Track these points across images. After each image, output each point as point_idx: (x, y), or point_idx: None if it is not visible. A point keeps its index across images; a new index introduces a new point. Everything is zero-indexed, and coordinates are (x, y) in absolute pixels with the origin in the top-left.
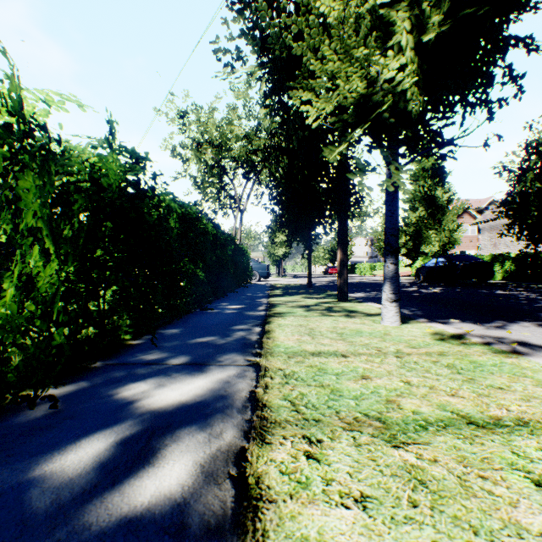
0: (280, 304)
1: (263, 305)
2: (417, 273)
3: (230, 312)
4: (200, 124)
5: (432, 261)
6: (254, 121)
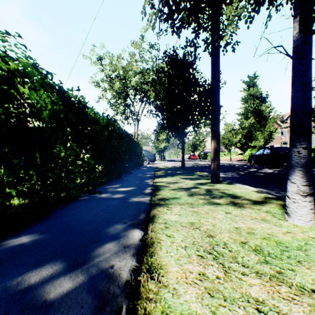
0: (164, 186)
1: (149, 187)
2: (250, 159)
3: (116, 198)
4: (111, 65)
5: (260, 151)
6: (146, 63)
